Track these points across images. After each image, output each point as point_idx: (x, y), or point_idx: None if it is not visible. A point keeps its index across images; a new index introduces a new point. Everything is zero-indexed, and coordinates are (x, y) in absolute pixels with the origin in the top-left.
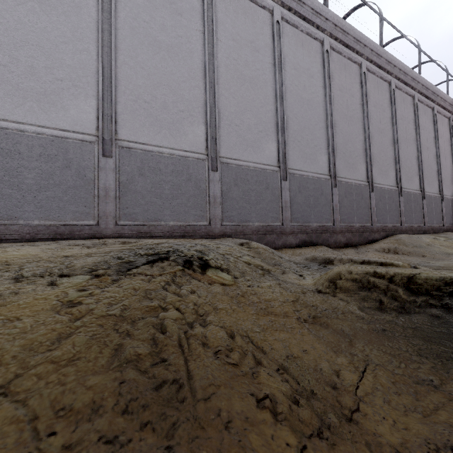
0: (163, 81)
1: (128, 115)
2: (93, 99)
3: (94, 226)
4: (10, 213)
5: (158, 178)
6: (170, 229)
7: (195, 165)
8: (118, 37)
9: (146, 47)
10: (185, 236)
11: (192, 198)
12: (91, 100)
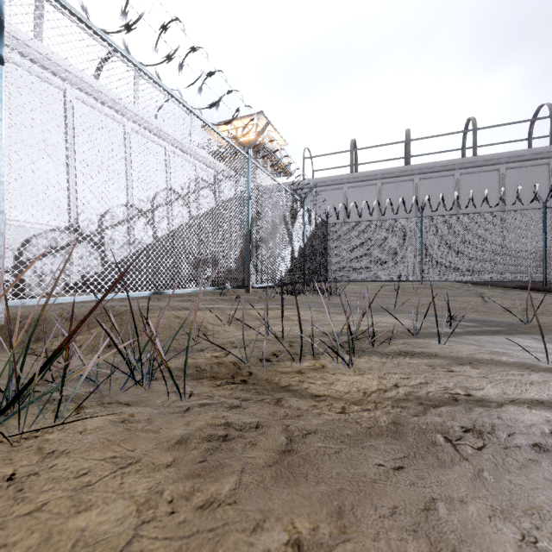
0: None
1: None
2: None
3: None
4: None
5: None
6: None
7: None
8: None
9: None
10: None
11: None
12: None
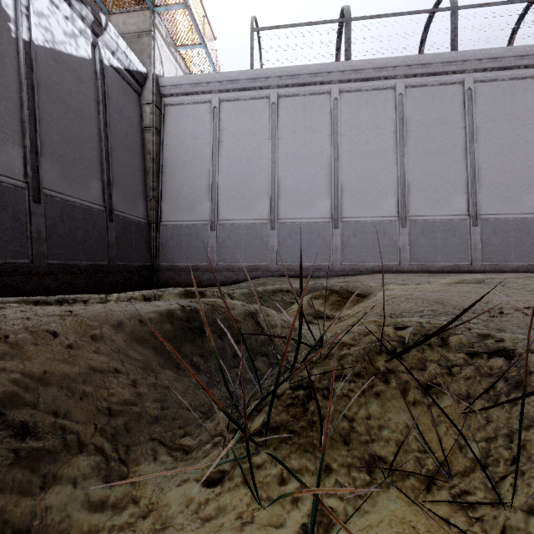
0: (506, 170)
1: (484, 199)
2: (464, 195)
3: (469, 266)
4: (432, 259)
5: (505, 234)
6: (516, 267)
7: (533, 222)
8: (476, 154)
9: (494, 152)
10: (527, 272)
11: (531, 246)
12: (463, 196)
